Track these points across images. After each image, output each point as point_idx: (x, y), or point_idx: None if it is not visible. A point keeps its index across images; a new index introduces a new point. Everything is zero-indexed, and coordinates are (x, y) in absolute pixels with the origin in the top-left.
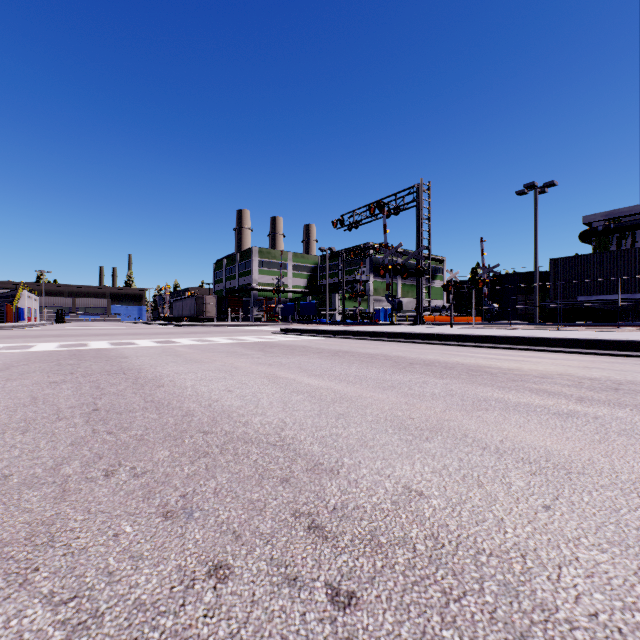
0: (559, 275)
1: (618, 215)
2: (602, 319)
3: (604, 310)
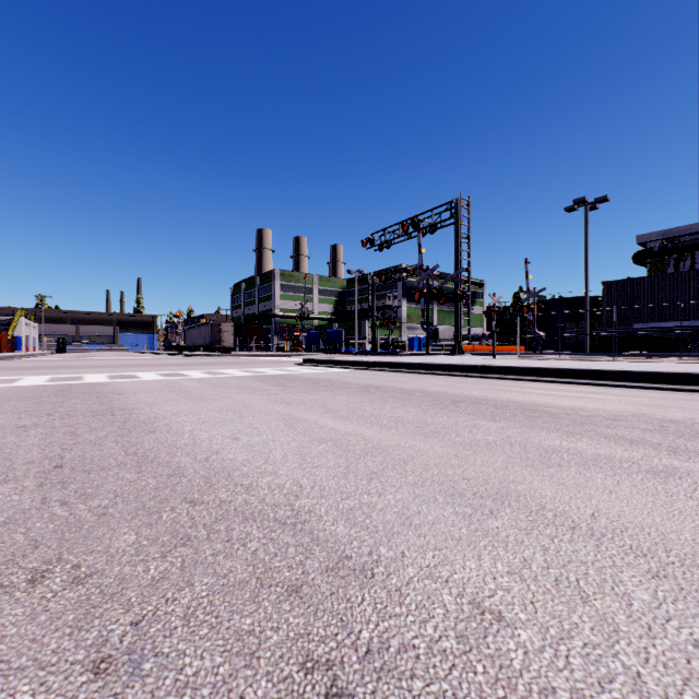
0: (613, 300)
1: (676, 234)
2: (660, 349)
3: (663, 339)
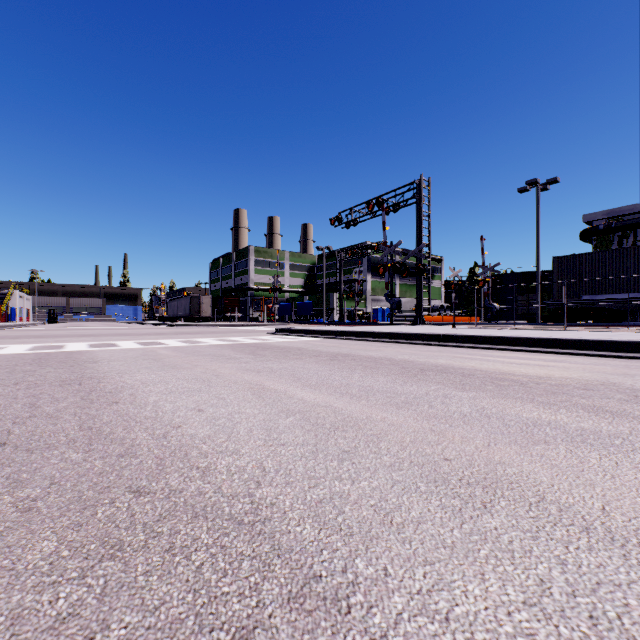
0: (563, 274)
1: (619, 213)
2: (607, 319)
3: (610, 310)
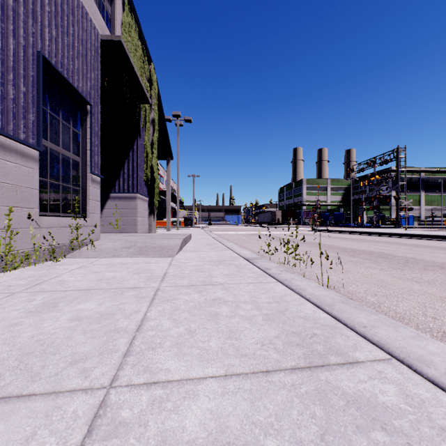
0: None
1: None
2: None
3: None
